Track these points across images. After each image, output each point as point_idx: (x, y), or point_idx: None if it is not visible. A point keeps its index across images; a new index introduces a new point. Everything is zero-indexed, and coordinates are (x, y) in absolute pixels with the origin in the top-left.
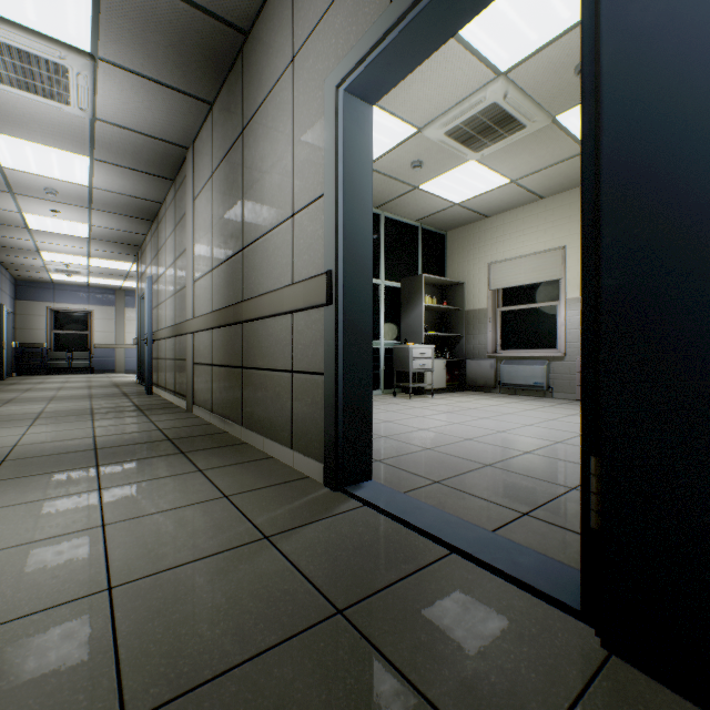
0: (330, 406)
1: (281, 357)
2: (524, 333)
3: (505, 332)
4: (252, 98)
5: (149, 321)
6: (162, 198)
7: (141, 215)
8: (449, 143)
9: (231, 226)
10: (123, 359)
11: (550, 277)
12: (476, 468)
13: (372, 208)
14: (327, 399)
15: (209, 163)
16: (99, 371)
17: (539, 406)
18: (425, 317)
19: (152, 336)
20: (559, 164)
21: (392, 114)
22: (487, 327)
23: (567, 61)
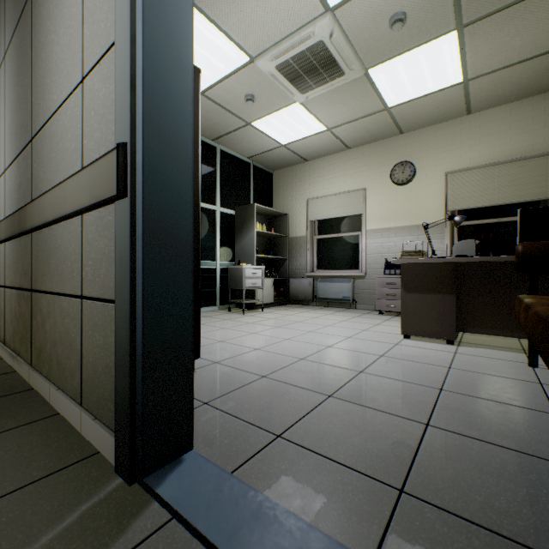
0: (123, 353)
1: (69, 277)
2: (334, 257)
3: (320, 255)
4: None
5: None
6: None
7: None
8: (280, 79)
9: (21, 113)
10: None
11: (355, 212)
12: (319, 403)
13: (192, 67)
14: (120, 342)
15: (2, 42)
16: None
17: (350, 317)
18: (256, 242)
19: None
20: (365, 118)
21: (226, 35)
22: (306, 252)
23: (384, 9)
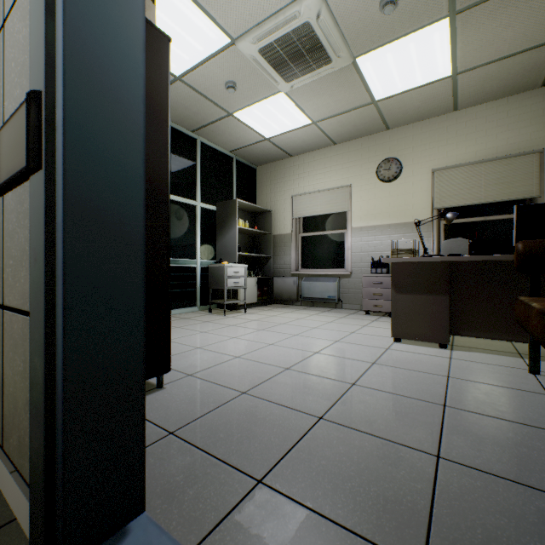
0: (37, 390)
1: None
2: (320, 255)
3: (305, 254)
4: None
5: None
6: None
7: None
8: (263, 65)
9: None
10: None
11: (341, 210)
12: (308, 429)
13: (143, 1)
14: (34, 375)
15: None
16: None
17: (336, 317)
18: (239, 239)
19: None
20: (351, 112)
21: (203, 11)
22: (291, 250)
23: None
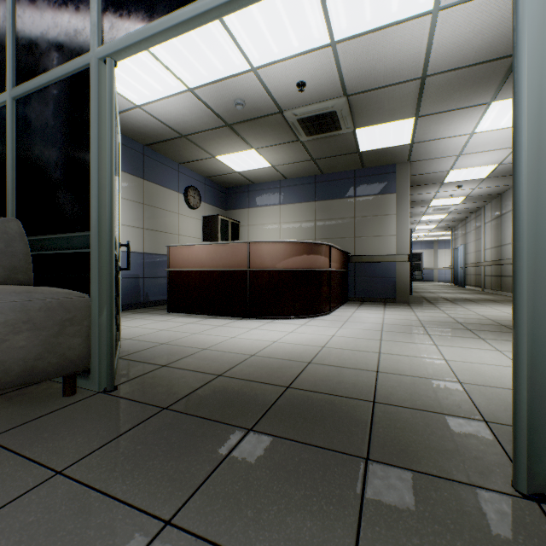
0: None
1: (509, 273)
2: None
3: None
4: (503, 209)
5: (462, 260)
6: (468, 216)
7: (458, 220)
8: None
9: (497, 238)
10: (436, 275)
11: None
12: None
13: None
14: None
15: (489, 216)
16: (425, 280)
17: None
18: None
19: (464, 266)
20: None
21: None
22: None
23: None
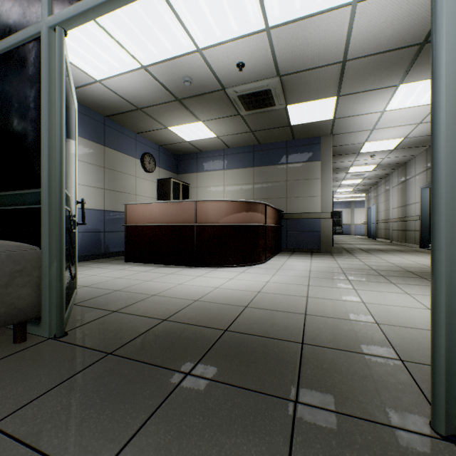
0: (419, 235)
1: (412, 228)
2: None
3: None
4: (407, 176)
5: (374, 217)
6: (379, 181)
7: (371, 184)
8: None
9: (402, 199)
10: (353, 230)
11: None
12: None
13: (428, 204)
14: (419, 235)
15: (396, 181)
16: (344, 234)
17: None
18: None
19: (376, 222)
20: None
21: None
22: None
23: None
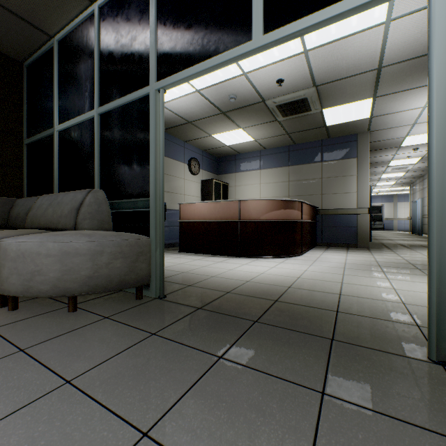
0: None
1: None
2: None
3: None
4: None
5: (420, 212)
6: (425, 173)
7: (416, 177)
8: None
9: None
10: (396, 225)
11: None
12: None
13: None
14: None
15: None
16: (385, 229)
17: None
18: None
19: (421, 217)
20: None
21: None
22: None
23: None
